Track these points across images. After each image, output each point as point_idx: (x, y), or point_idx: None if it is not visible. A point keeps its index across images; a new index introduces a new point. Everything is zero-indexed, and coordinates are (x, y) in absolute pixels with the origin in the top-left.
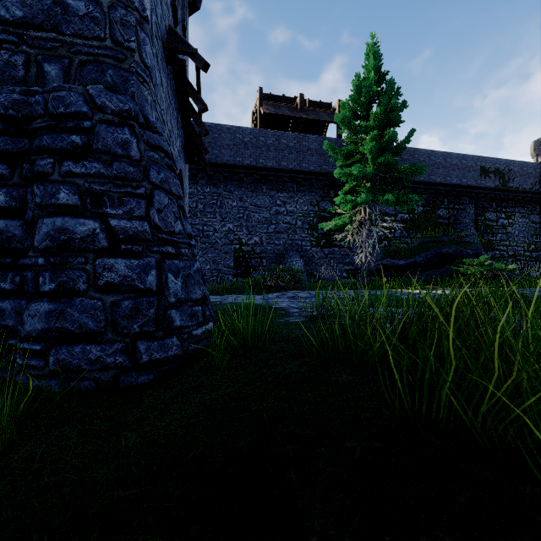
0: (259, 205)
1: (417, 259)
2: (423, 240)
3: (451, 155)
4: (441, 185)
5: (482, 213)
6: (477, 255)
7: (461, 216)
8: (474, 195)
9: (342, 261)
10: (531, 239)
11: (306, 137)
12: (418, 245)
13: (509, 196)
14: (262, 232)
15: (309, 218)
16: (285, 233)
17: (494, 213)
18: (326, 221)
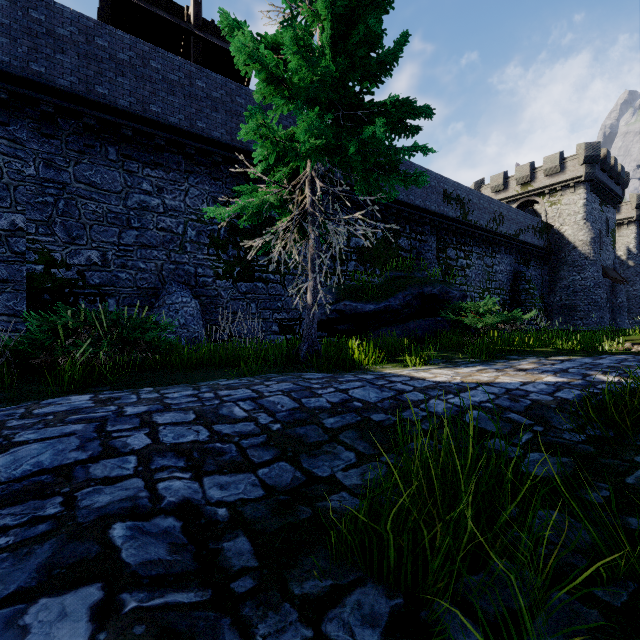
0: (100, 185)
1: (392, 303)
2: (393, 274)
3: (415, 166)
4: (404, 205)
5: (443, 249)
6: (463, 299)
7: (425, 250)
8: (437, 225)
9: (271, 306)
10: (485, 285)
11: (204, 73)
12: (388, 281)
13: (468, 232)
14: (106, 241)
15: (212, 226)
16: (161, 249)
17: (454, 250)
18: (243, 236)
